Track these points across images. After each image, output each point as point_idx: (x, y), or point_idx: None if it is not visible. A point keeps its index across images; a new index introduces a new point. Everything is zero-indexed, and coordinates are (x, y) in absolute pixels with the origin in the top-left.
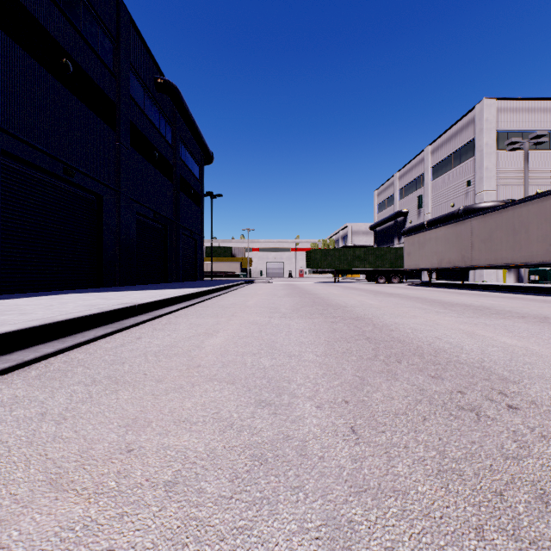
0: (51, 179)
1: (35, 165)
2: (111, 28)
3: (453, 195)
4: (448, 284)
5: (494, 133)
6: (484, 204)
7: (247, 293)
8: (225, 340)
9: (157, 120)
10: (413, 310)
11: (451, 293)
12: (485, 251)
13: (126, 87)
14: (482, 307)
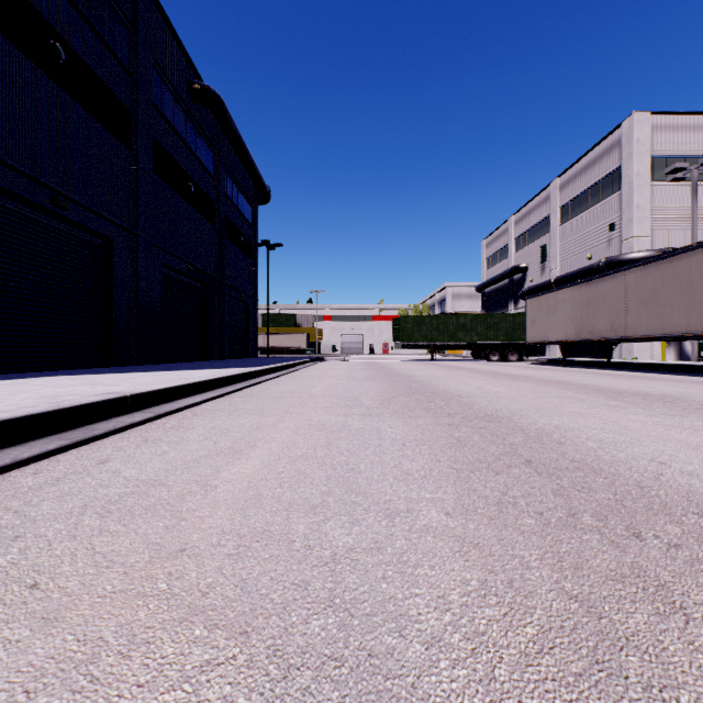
0: (33, 212)
1: (6, 190)
2: (125, 7)
3: (590, 244)
4: (588, 362)
5: (648, 159)
6: (634, 254)
7: (314, 374)
8: (262, 467)
9: (192, 141)
10: (568, 402)
11: (600, 374)
12: (647, 317)
13: (148, 90)
14: (669, 397)
